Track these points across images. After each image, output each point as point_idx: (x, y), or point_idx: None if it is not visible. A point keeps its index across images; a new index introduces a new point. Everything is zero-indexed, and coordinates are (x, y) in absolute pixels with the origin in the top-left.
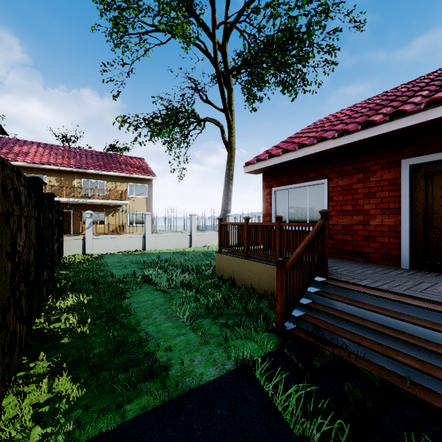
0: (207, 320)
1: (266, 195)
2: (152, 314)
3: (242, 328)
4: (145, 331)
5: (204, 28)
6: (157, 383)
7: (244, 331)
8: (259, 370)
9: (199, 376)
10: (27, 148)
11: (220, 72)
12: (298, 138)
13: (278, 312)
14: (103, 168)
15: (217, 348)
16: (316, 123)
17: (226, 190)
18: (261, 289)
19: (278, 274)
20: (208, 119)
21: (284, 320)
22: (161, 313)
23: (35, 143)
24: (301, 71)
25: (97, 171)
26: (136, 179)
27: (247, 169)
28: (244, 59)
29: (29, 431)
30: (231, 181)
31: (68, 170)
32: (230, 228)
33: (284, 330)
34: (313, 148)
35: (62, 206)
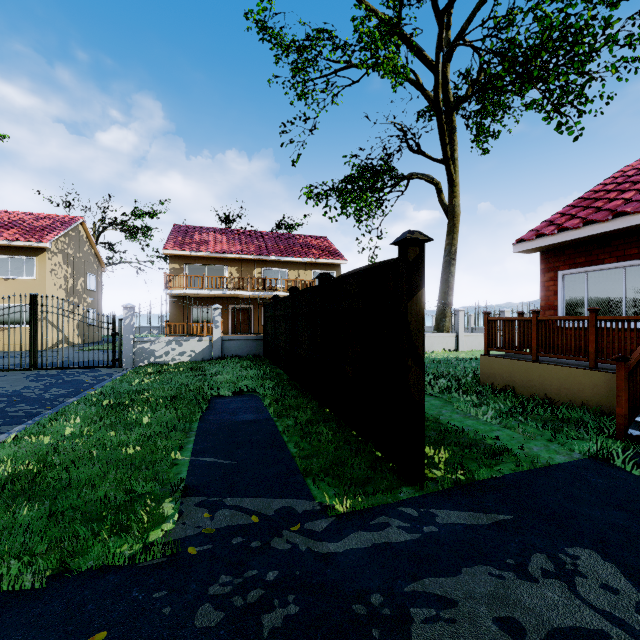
0: (514, 422)
1: (548, 281)
2: (443, 413)
3: (566, 431)
4: (452, 425)
5: (415, 52)
6: (509, 458)
7: (575, 432)
8: (620, 459)
9: (549, 458)
10: (206, 236)
11: (442, 110)
12: (602, 201)
13: (620, 414)
14: (286, 253)
15: (550, 443)
16: (625, 173)
17: (445, 275)
18: (563, 399)
19: (620, 372)
20: (418, 175)
21: (627, 424)
22: (451, 412)
23: (211, 229)
24: (575, 84)
25: (279, 258)
26: (322, 264)
27: (519, 248)
28: (474, 80)
29: (427, 470)
30: (452, 261)
31: (248, 258)
32: (460, 329)
33: (627, 436)
34: (639, 216)
35: (267, 301)
